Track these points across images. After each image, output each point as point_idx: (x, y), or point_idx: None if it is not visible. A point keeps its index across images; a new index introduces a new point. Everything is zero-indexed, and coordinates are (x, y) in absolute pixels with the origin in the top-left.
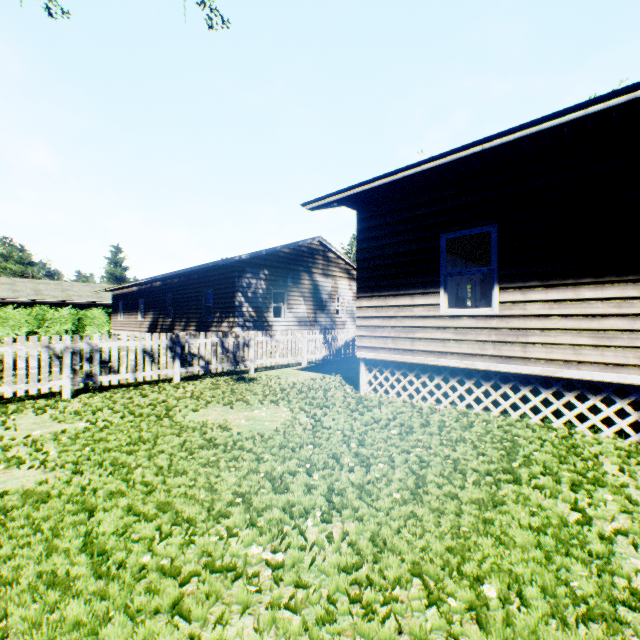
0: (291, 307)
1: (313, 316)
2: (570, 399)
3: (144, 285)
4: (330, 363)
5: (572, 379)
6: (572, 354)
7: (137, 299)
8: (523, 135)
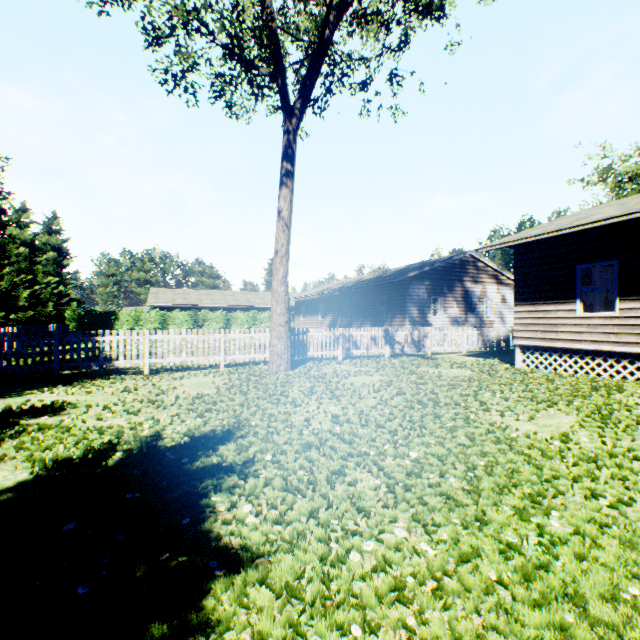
0: (446, 309)
1: (464, 317)
2: None
3: (324, 294)
4: (484, 353)
5: None
6: None
7: (318, 304)
8: (624, 219)
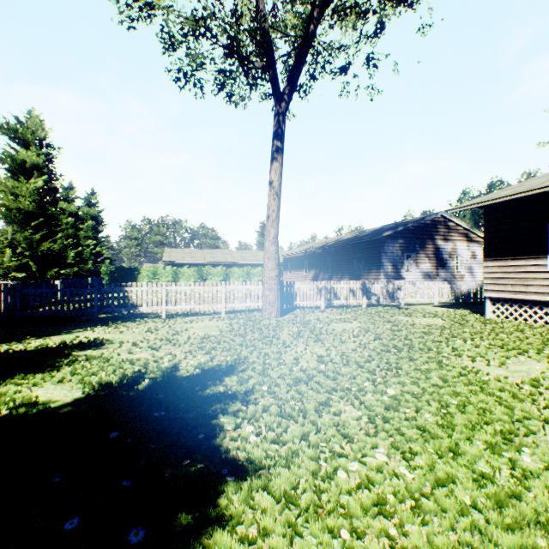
0: (418, 265)
1: (435, 271)
2: None
3: (307, 252)
4: (455, 304)
5: None
6: None
7: (302, 261)
8: None
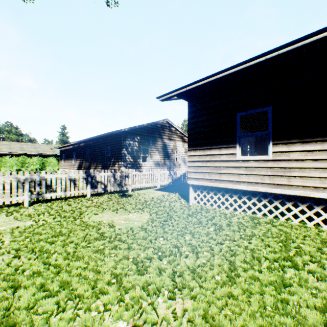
0: (151, 156)
1: (163, 161)
2: (318, 210)
3: (75, 145)
4: (172, 186)
5: (319, 198)
6: (320, 183)
7: (72, 152)
8: (292, 48)
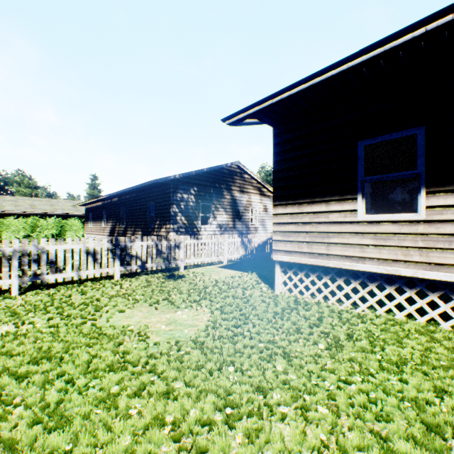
0: (215, 216)
1: (232, 223)
2: None
3: (106, 200)
4: (246, 261)
5: None
6: None
7: (101, 211)
8: None
